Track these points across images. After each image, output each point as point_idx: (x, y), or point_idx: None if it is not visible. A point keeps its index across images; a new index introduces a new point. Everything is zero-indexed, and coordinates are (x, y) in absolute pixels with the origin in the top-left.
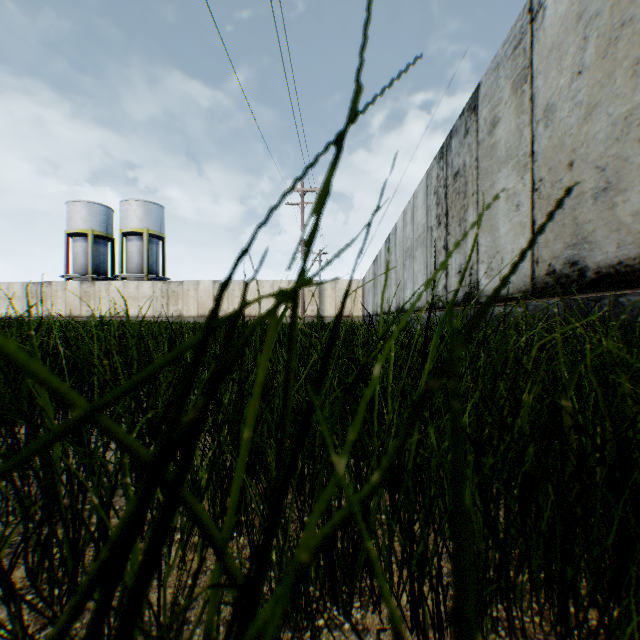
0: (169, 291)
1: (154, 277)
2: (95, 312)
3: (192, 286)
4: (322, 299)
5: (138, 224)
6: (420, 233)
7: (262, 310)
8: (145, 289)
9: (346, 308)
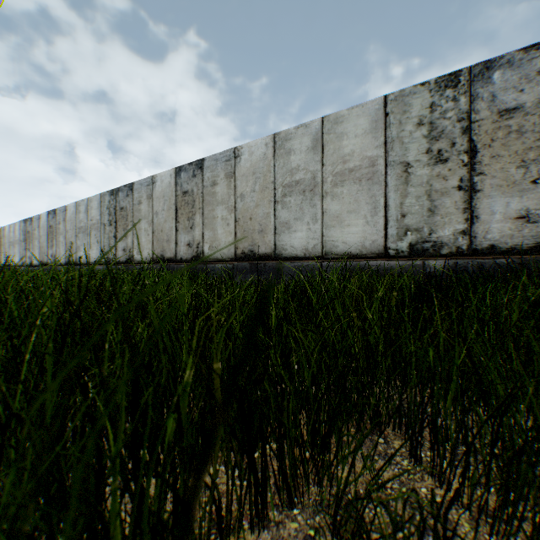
0: None
1: None
2: None
3: None
4: None
5: None
6: (19, 239)
7: None
8: None
9: None
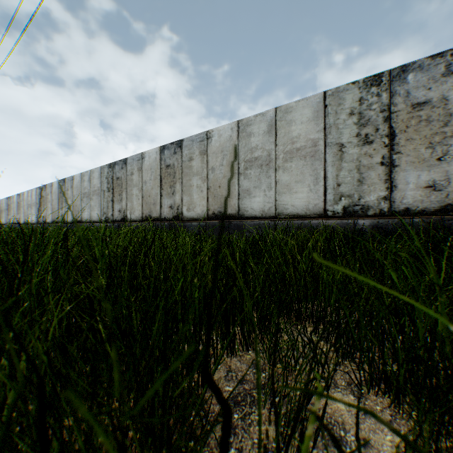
0: None
1: None
2: None
3: None
4: None
5: None
6: (35, 202)
7: None
8: None
9: None
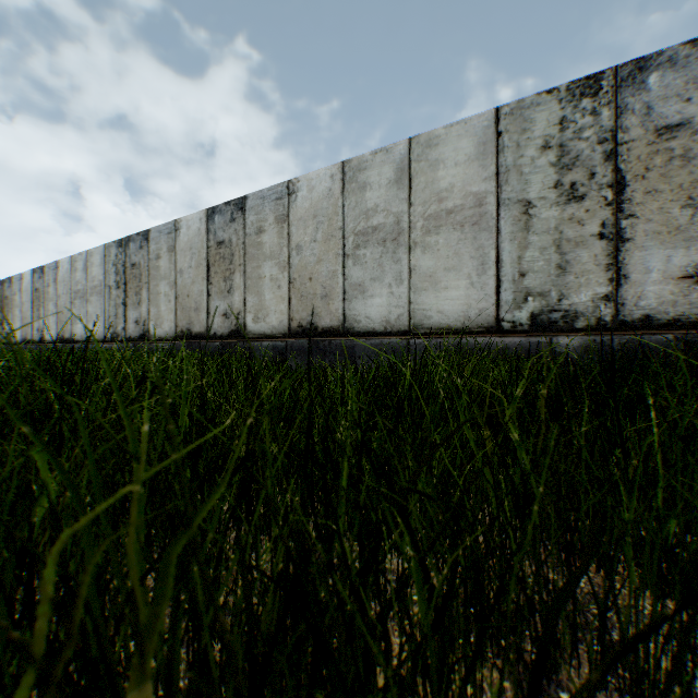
0: None
1: None
2: None
3: None
4: None
5: None
6: None
7: None
8: None
9: None
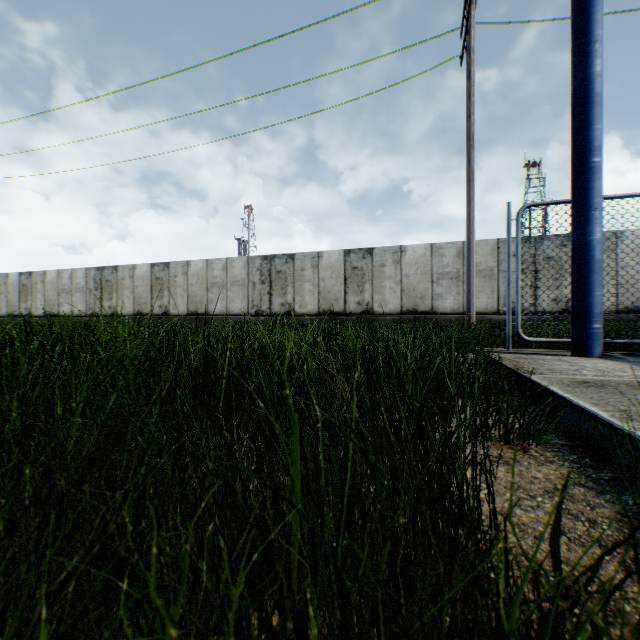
0: None
1: None
2: None
3: None
4: None
5: None
6: None
7: None
8: None
9: None
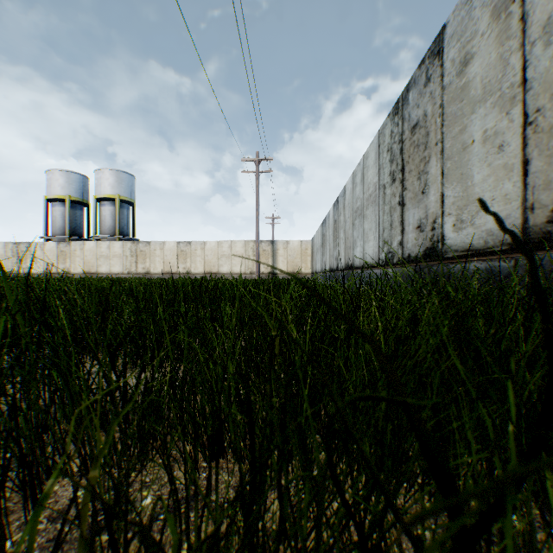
0: (138, 250)
1: (125, 238)
2: (70, 269)
3: (158, 246)
4: (275, 258)
5: (110, 191)
6: (371, 192)
7: (221, 267)
8: (116, 249)
9: (296, 266)
